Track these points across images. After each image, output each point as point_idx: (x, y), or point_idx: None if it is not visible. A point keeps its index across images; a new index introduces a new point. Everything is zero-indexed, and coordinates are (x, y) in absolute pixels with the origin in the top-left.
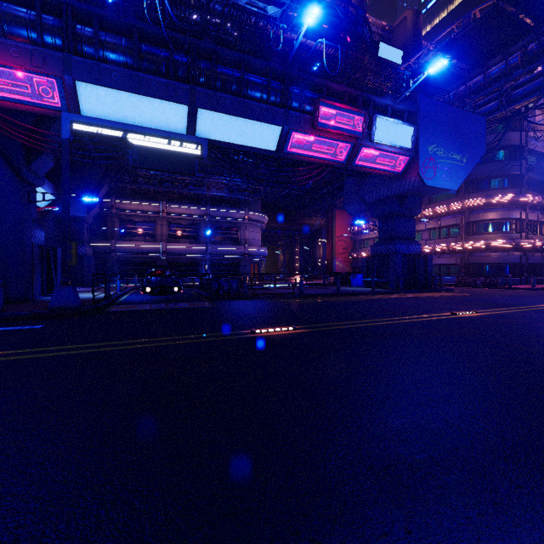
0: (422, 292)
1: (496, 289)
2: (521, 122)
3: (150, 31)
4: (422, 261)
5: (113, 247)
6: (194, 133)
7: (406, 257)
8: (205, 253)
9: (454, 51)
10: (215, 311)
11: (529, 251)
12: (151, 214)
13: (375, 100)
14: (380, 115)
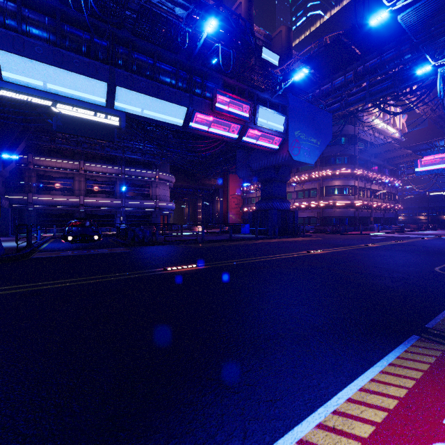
0: (290, 238)
1: (339, 234)
2: (355, 119)
3: (72, 15)
4: (291, 215)
5: (30, 200)
6: (112, 106)
7: (280, 212)
8: (120, 207)
9: (312, 64)
10: (132, 255)
11: (359, 208)
12: (69, 171)
13: (258, 94)
14: (261, 105)
